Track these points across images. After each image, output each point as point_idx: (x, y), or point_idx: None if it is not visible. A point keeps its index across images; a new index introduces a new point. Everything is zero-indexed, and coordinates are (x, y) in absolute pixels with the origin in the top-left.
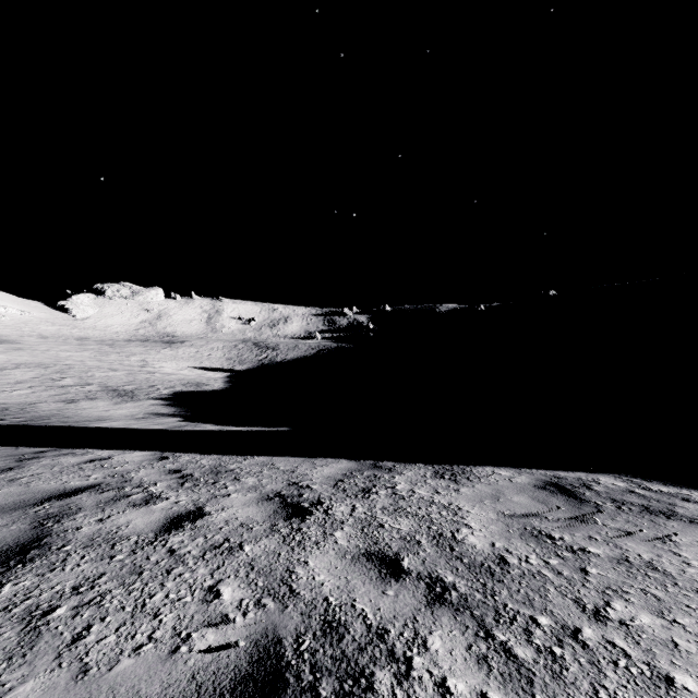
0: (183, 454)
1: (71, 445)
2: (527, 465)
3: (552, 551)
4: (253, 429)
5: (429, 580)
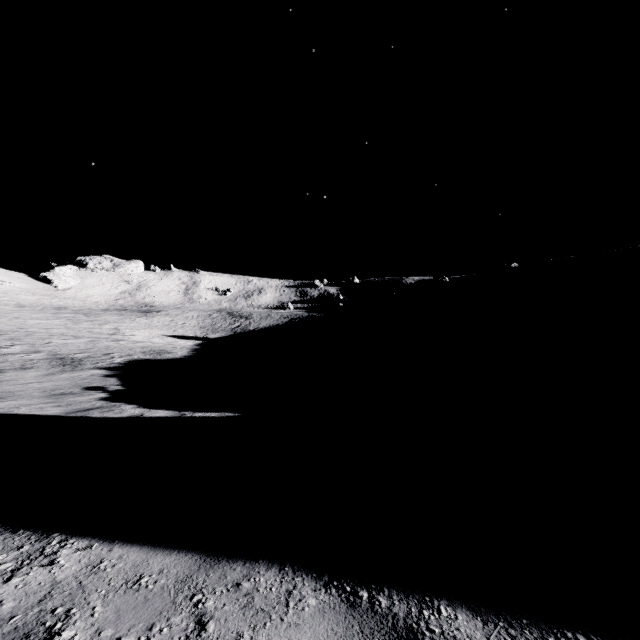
0: None
1: None
2: None
3: None
4: (184, 414)
5: None
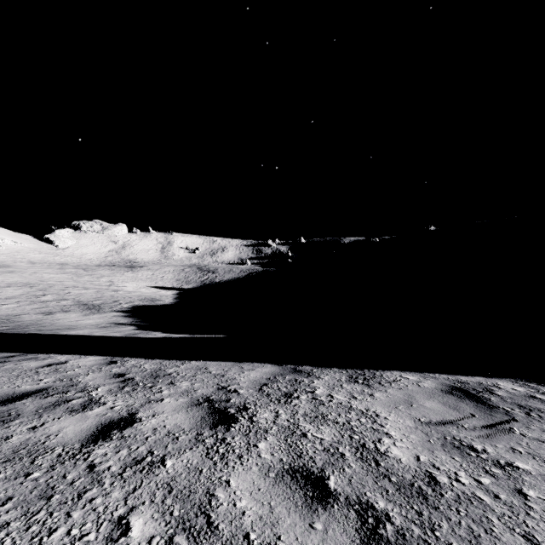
0: (130, 358)
1: (37, 350)
2: (429, 369)
3: (480, 466)
4: (194, 336)
5: (359, 507)
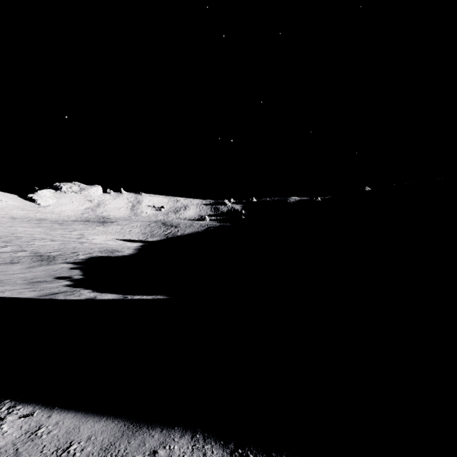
0: None
1: None
2: None
3: None
4: (126, 297)
5: None
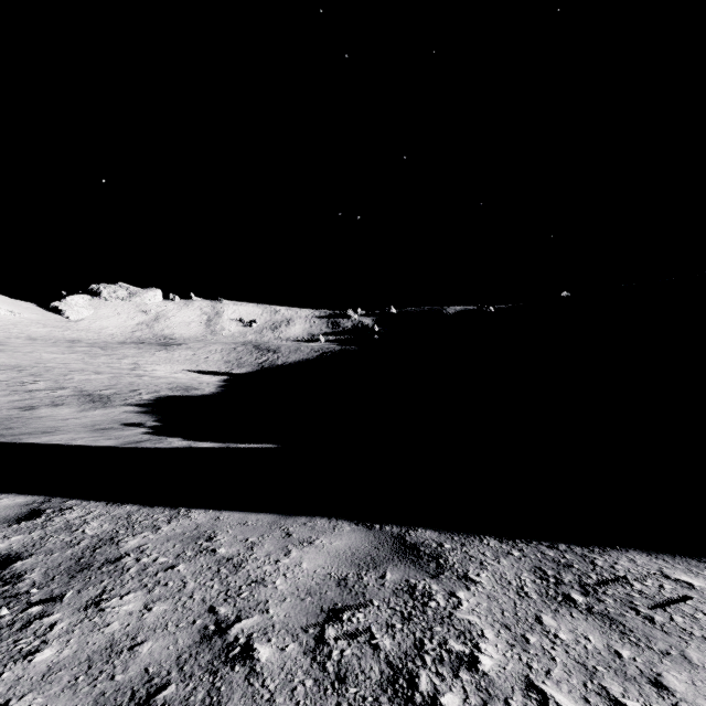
0: (79, 502)
1: None
2: None
3: None
4: (229, 446)
5: None
